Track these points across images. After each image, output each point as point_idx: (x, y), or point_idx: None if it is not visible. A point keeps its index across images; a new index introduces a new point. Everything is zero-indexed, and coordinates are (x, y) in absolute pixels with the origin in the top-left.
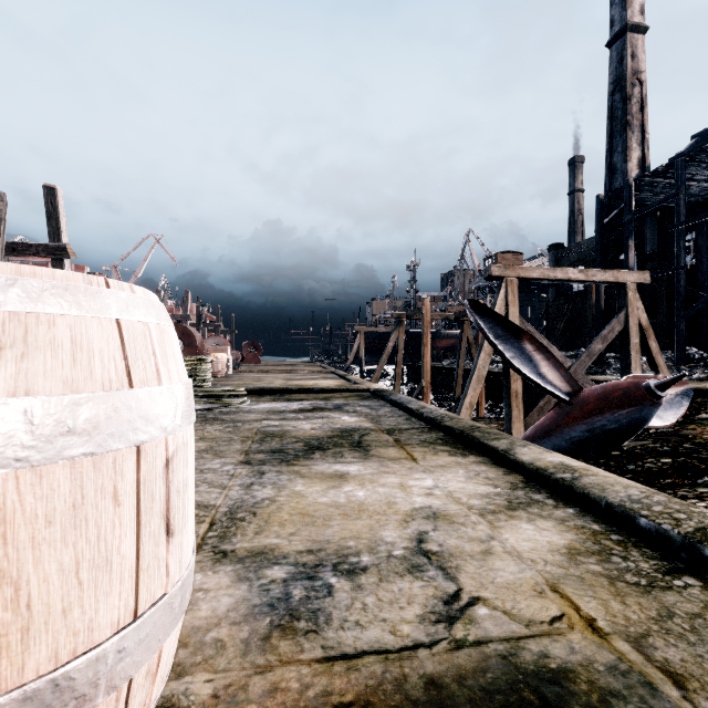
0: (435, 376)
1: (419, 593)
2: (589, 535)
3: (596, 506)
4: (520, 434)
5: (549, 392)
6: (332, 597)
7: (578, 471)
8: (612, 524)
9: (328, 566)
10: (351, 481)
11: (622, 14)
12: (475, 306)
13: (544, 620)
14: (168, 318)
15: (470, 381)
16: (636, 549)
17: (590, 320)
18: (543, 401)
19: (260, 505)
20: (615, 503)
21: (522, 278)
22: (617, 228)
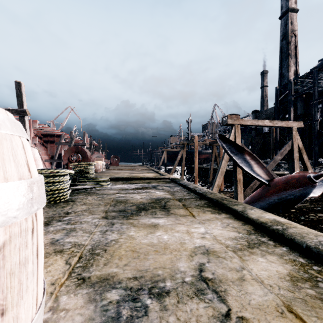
0: (199, 171)
1: (203, 313)
2: (299, 266)
3: (300, 246)
4: (241, 199)
5: (258, 179)
6: (147, 317)
7: (285, 225)
8: (311, 258)
9: (145, 290)
10: (160, 229)
11: (286, 4)
12: (221, 138)
13: None
14: (16, 129)
15: (217, 174)
16: None
17: (272, 145)
18: (252, 183)
19: (109, 244)
20: (312, 246)
21: (242, 125)
22: (284, 103)
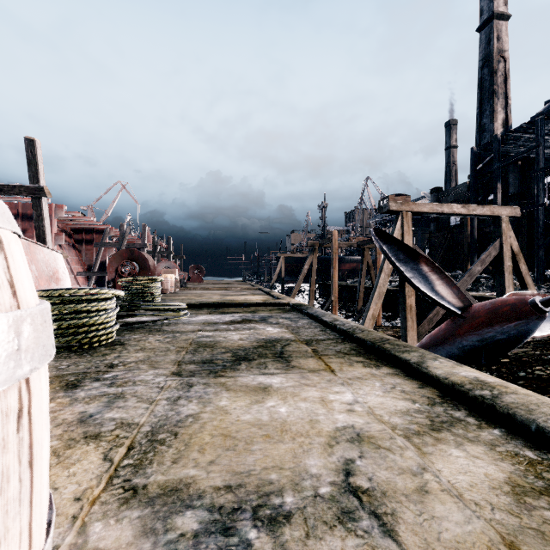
0: (341, 292)
1: None
2: (526, 466)
3: (525, 428)
4: (414, 340)
5: (444, 307)
6: None
7: (496, 388)
8: (546, 451)
9: (246, 512)
10: (273, 395)
11: (489, 5)
12: (379, 234)
13: None
14: None
15: (372, 296)
16: None
17: (465, 247)
18: (432, 313)
19: (183, 423)
20: (548, 428)
21: (415, 212)
22: (486, 175)
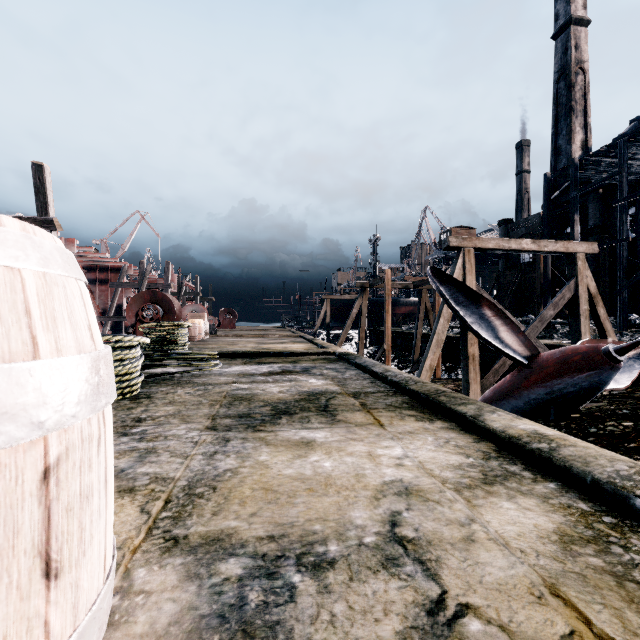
0: (395, 340)
1: (397, 598)
2: (578, 517)
3: (580, 481)
4: (477, 394)
5: (509, 356)
6: (294, 604)
7: (554, 441)
8: (600, 503)
9: (290, 559)
10: (317, 450)
11: (566, 9)
12: (436, 274)
13: (552, 639)
14: (70, 266)
15: (430, 345)
16: (635, 535)
17: (538, 288)
18: (498, 363)
19: (221, 477)
20: (603, 480)
21: (479, 248)
22: (562, 204)
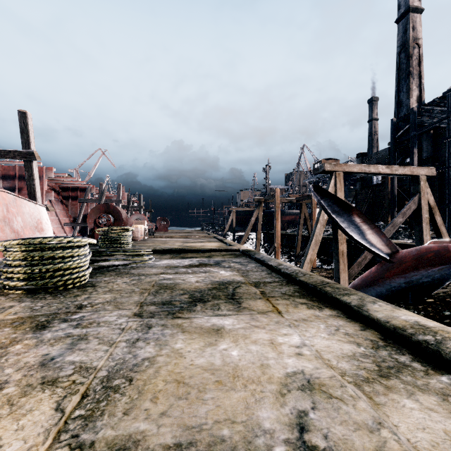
0: (282, 240)
1: None
2: None
3: None
4: (345, 281)
5: (375, 253)
6: None
7: (438, 333)
8: None
9: None
10: (226, 337)
11: (406, 1)
12: (317, 190)
13: None
14: None
15: (310, 244)
16: None
17: (386, 202)
18: (361, 257)
19: (139, 367)
20: None
21: (346, 172)
22: (403, 142)
